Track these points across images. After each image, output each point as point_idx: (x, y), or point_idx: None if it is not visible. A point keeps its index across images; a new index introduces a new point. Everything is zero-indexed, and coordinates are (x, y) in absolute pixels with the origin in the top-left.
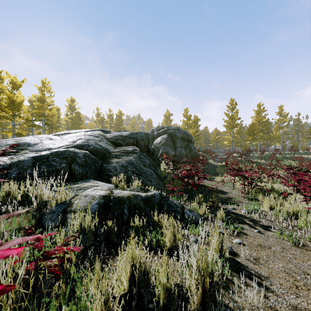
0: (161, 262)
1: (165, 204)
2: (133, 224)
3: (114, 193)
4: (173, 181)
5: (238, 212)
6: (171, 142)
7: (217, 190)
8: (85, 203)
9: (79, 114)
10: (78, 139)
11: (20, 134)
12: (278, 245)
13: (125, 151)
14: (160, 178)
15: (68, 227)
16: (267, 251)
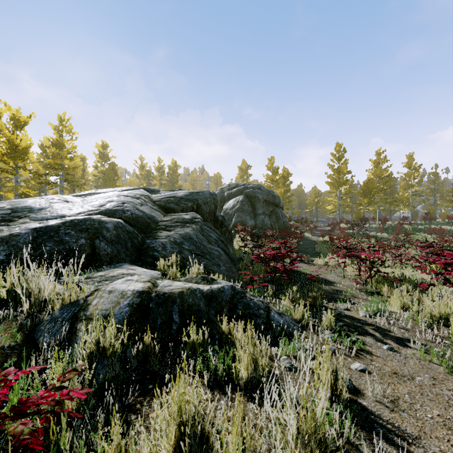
0: (231, 415)
1: (241, 304)
2: (187, 340)
3: (160, 285)
4: (252, 264)
5: (354, 314)
6: (249, 207)
7: (319, 278)
8: (109, 304)
9: (115, 166)
10: (108, 201)
11: (25, 195)
12: (425, 373)
13: (180, 220)
14: (233, 260)
15: (77, 346)
16: (409, 385)
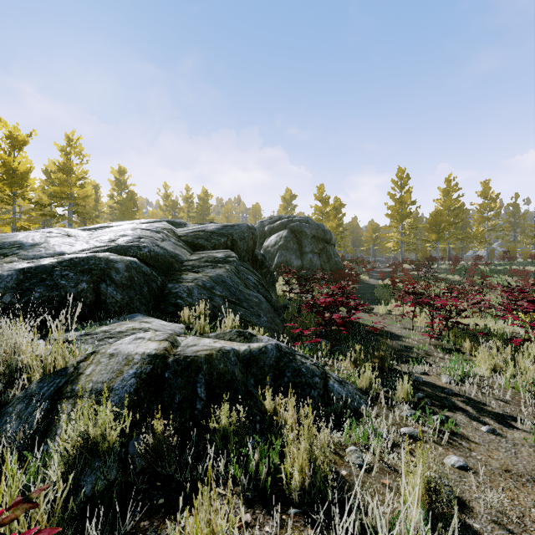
0: None
1: (289, 370)
2: (216, 425)
3: (181, 345)
4: (299, 313)
5: (435, 380)
6: (294, 244)
7: (383, 331)
8: (107, 373)
9: (134, 195)
10: (120, 235)
11: (25, 229)
12: None
13: (210, 259)
14: (276, 309)
15: (56, 439)
16: (531, 491)
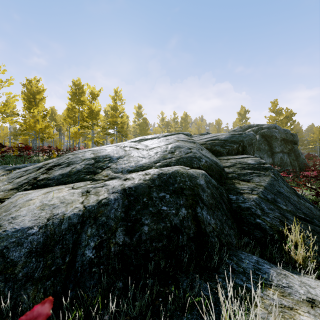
0: None
1: None
2: None
3: None
4: None
5: None
6: (265, 146)
7: None
8: None
9: (146, 120)
10: (174, 147)
11: (97, 142)
12: None
13: (245, 166)
14: None
15: None
16: None
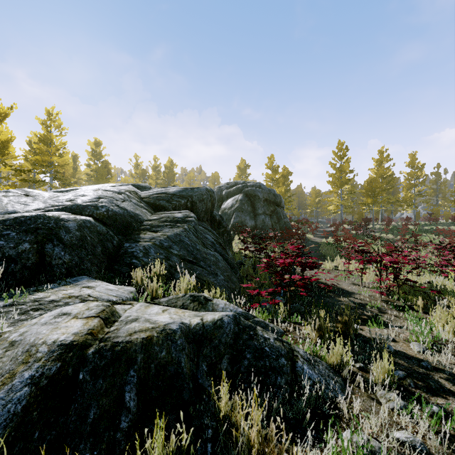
0: None
1: (250, 350)
2: None
3: (120, 319)
4: (254, 270)
5: (405, 348)
6: (249, 206)
7: (334, 287)
8: None
9: (108, 164)
10: (79, 195)
11: None
12: None
13: (170, 219)
14: (233, 267)
15: None
16: None
